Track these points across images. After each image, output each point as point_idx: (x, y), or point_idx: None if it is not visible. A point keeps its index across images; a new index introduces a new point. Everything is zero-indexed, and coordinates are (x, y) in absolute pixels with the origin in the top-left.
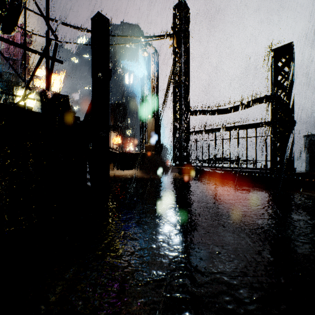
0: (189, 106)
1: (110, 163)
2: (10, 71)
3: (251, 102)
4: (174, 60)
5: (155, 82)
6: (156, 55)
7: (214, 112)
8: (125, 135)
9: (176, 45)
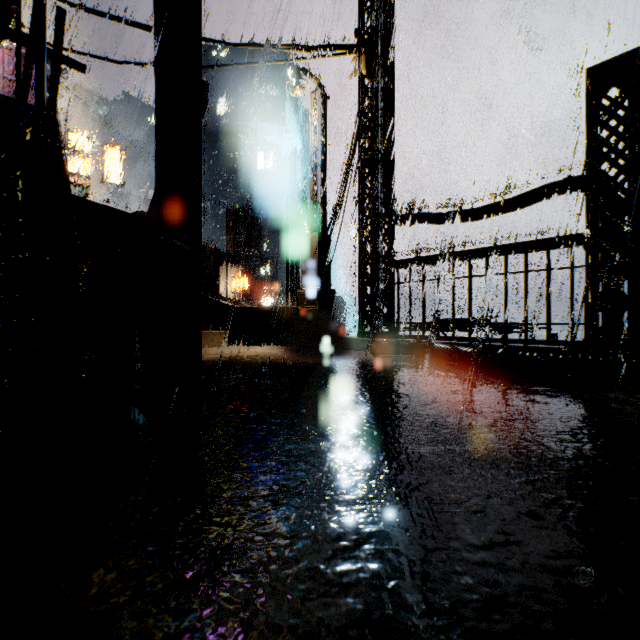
0: (393, 205)
1: (222, 331)
2: None
3: (535, 193)
4: (362, 104)
5: (320, 154)
6: (322, 96)
7: (450, 217)
8: (257, 273)
9: (367, 70)
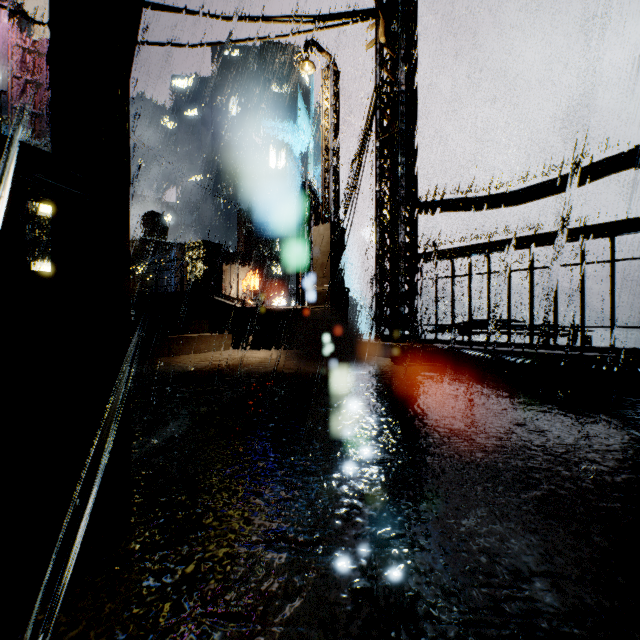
0: (416, 191)
1: (225, 333)
2: (25, 138)
3: (592, 169)
4: (380, 77)
5: (332, 137)
6: (334, 72)
7: (483, 202)
8: (269, 273)
9: (385, 37)
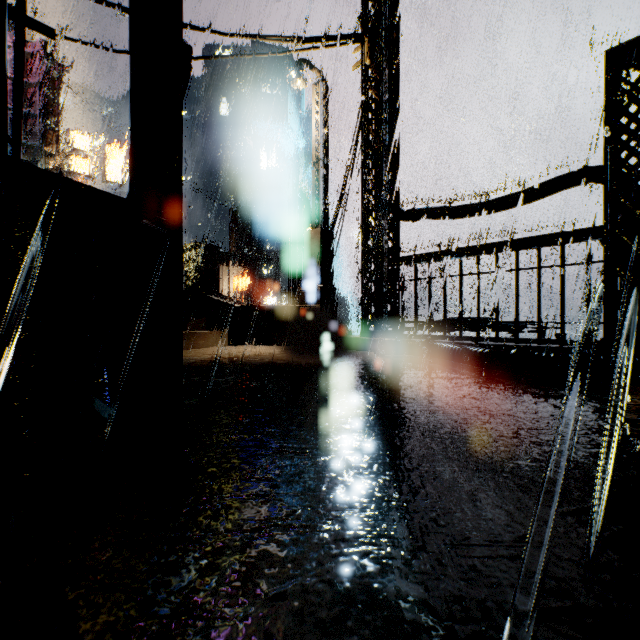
0: (398, 200)
1: (221, 330)
2: None
3: (548, 185)
4: (365, 95)
5: (322, 148)
6: (324, 88)
7: (457, 211)
8: (259, 273)
9: (370, 59)
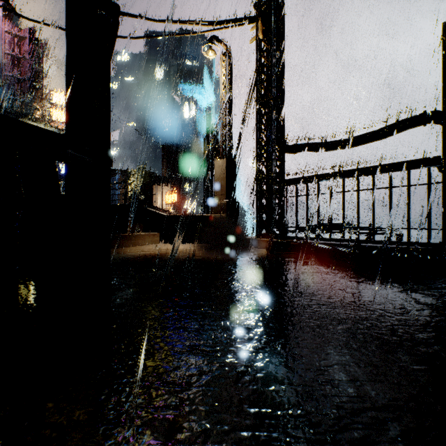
0: (283, 138)
1: (155, 232)
2: (14, 97)
3: (397, 125)
4: (259, 61)
5: (227, 101)
6: (229, 57)
7: (327, 146)
8: (183, 190)
9: (263, 35)
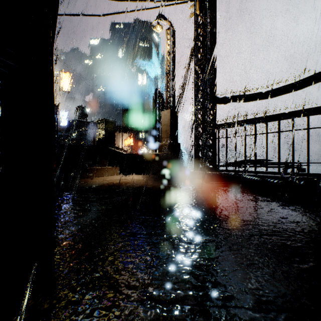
0: (215, 92)
1: (116, 166)
2: None
3: (313, 77)
4: (196, 32)
5: (171, 65)
6: (172, 31)
7: (252, 97)
8: (138, 137)
9: (199, 11)
